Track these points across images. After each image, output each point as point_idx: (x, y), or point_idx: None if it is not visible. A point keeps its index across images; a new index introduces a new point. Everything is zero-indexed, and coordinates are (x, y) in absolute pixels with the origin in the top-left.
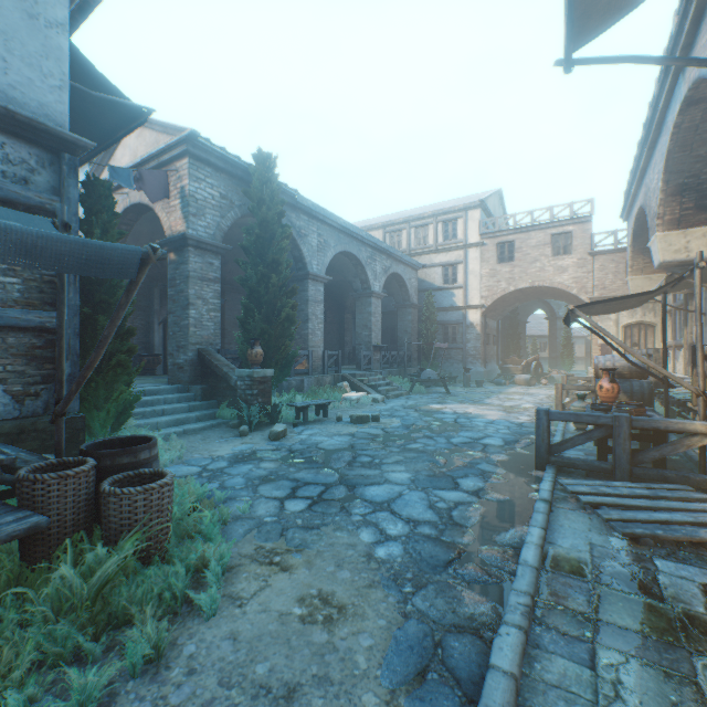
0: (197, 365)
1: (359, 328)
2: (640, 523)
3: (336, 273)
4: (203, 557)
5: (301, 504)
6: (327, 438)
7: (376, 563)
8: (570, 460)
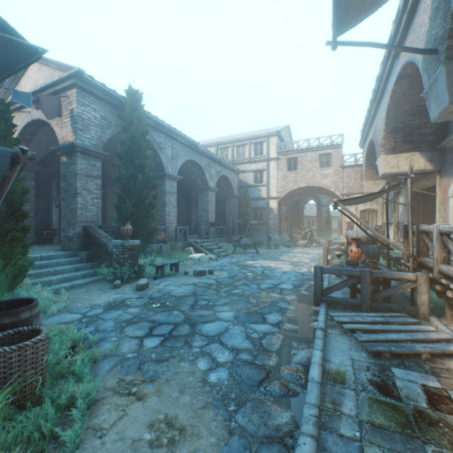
0: (83, 237)
1: (200, 211)
2: (381, 342)
3: (185, 174)
4: (73, 395)
5: (155, 341)
6: (177, 287)
7: (209, 387)
8: (335, 298)
